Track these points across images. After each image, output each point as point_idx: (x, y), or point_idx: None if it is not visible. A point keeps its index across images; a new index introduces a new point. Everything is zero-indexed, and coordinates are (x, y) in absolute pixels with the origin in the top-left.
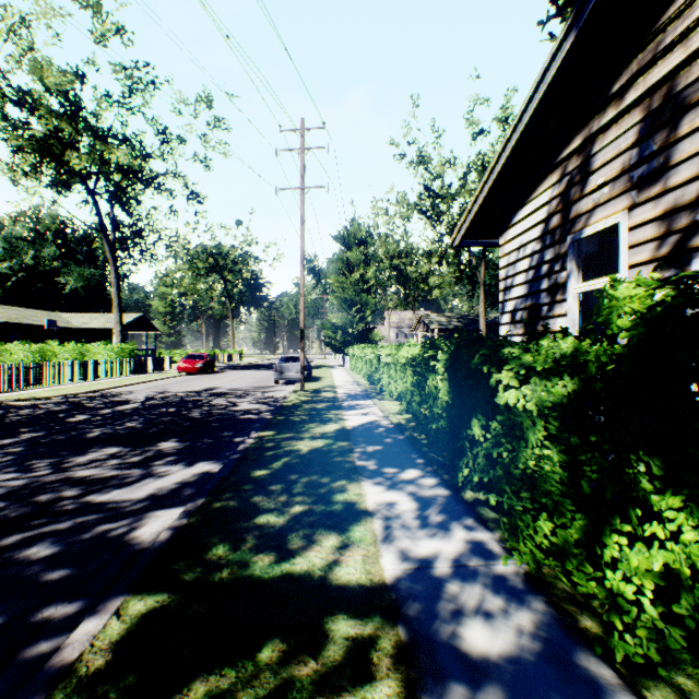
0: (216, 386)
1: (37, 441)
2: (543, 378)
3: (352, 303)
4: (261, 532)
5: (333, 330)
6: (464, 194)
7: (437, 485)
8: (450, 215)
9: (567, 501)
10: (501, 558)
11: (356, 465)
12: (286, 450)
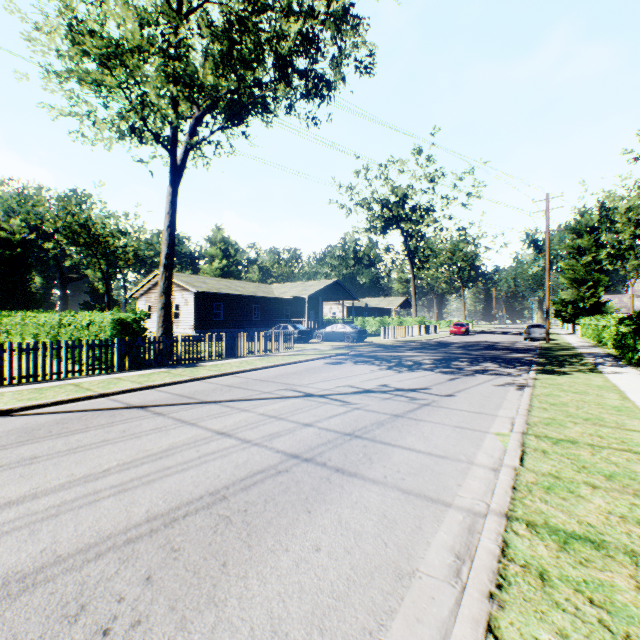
0: (486, 340)
1: (458, 348)
2: (629, 326)
3: (582, 281)
4: (558, 358)
5: (562, 304)
6: None
7: (613, 359)
8: None
9: (632, 348)
10: (621, 362)
11: (584, 356)
12: (555, 353)
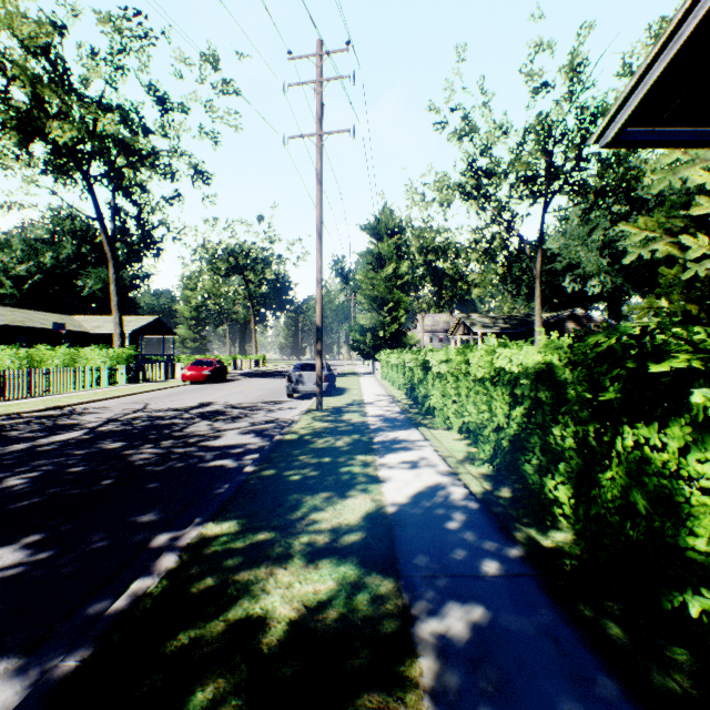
0: (214, 400)
1: None
2: None
3: (383, 301)
4: None
5: (362, 333)
6: (519, 168)
7: None
8: (498, 198)
9: None
10: None
11: None
12: (229, 624)
